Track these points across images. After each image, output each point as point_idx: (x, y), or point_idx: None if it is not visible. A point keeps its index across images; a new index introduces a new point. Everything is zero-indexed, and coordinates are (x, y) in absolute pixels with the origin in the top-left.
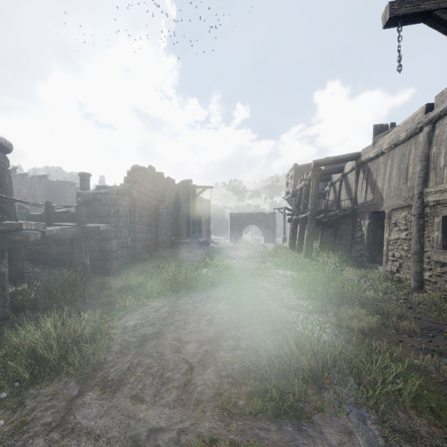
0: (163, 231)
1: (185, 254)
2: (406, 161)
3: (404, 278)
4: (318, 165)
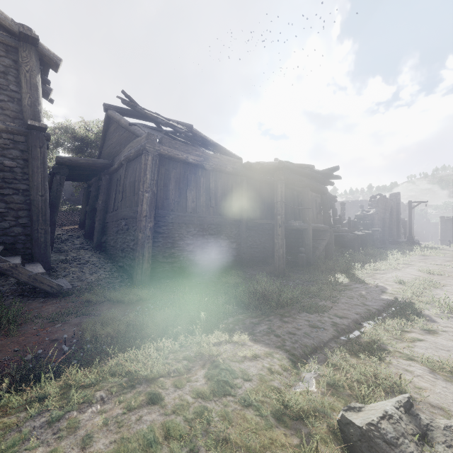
0: (386, 233)
1: (407, 247)
2: None
3: None
4: None
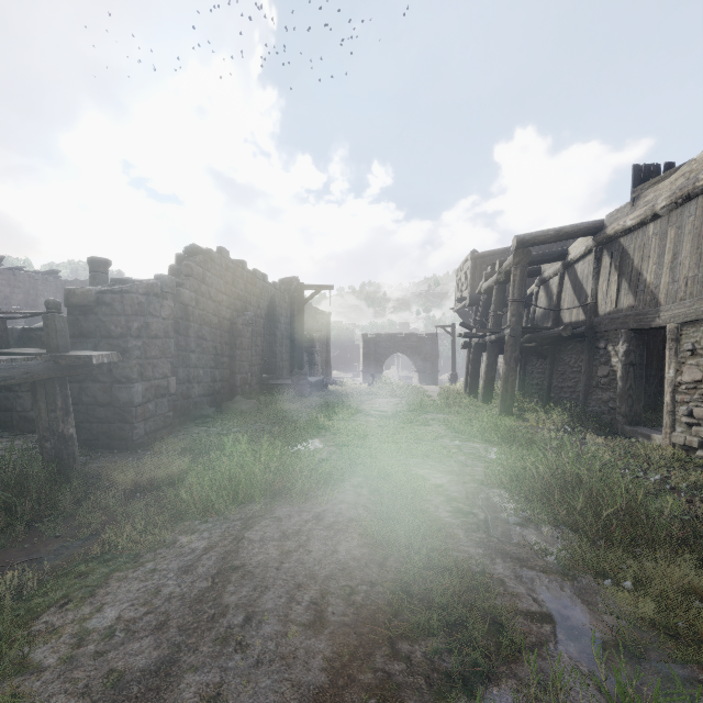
0: (245, 365)
1: (282, 406)
2: None
3: None
4: (525, 245)
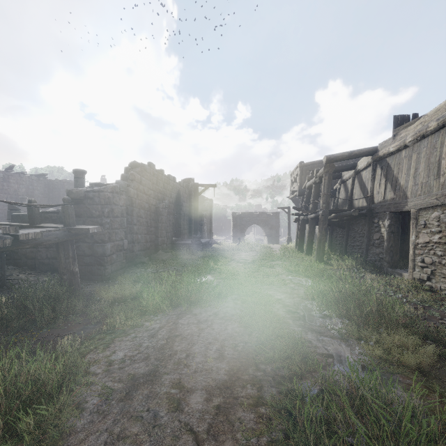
0: (164, 232)
1: (187, 257)
2: (437, 154)
3: (438, 287)
4: (331, 161)
